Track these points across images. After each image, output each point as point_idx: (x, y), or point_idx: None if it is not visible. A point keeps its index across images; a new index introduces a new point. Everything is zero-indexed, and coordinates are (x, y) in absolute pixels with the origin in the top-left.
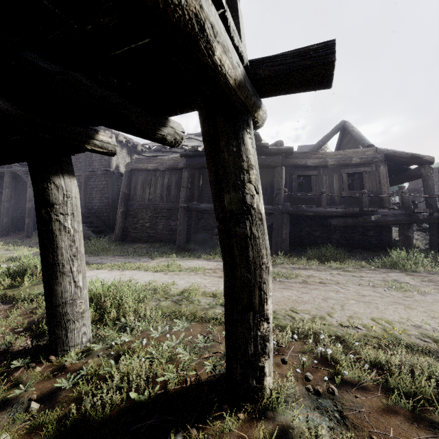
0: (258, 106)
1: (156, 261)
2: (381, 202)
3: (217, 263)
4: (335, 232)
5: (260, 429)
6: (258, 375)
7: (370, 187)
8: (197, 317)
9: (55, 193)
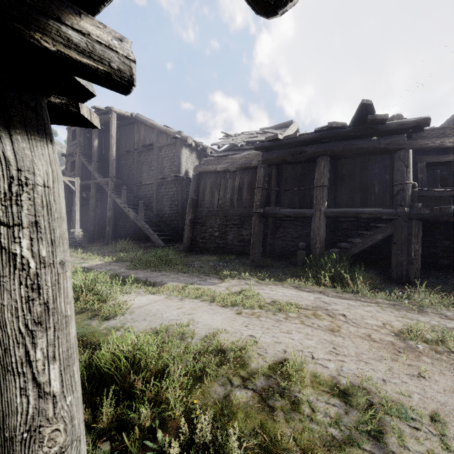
0: None
1: (225, 285)
2: None
3: (315, 296)
4: None
5: None
6: None
7: None
8: None
9: None
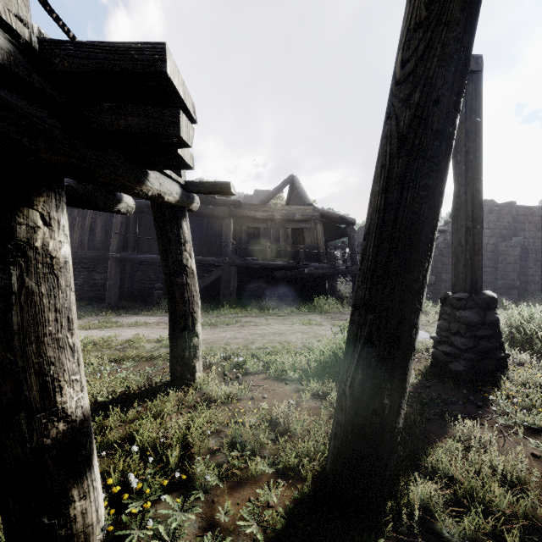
0: (191, 203)
1: (83, 321)
2: (318, 256)
3: (160, 318)
4: (281, 283)
5: (191, 390)
6: (192, 371)
7: (309, 242)
8: (143, 358)
9: None
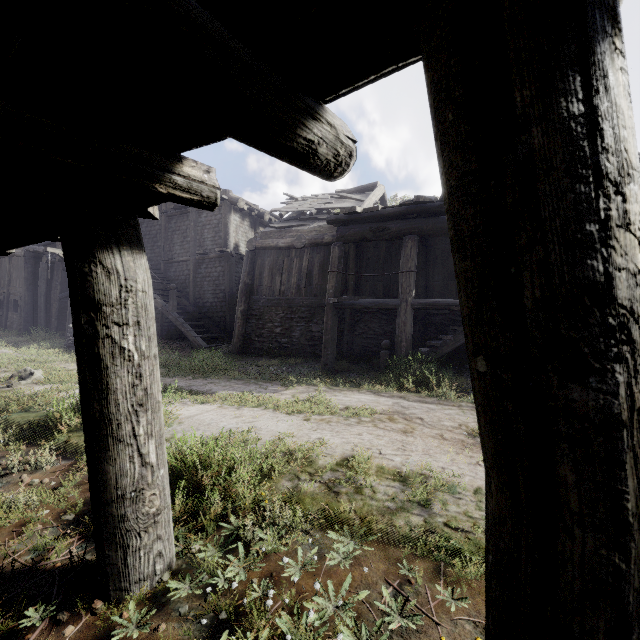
0: None
1: (290, 392)
2: None
3: (394, 401)
4: None
5: None
6: None
7: None
8: (371, 527)
9: (103, 284)
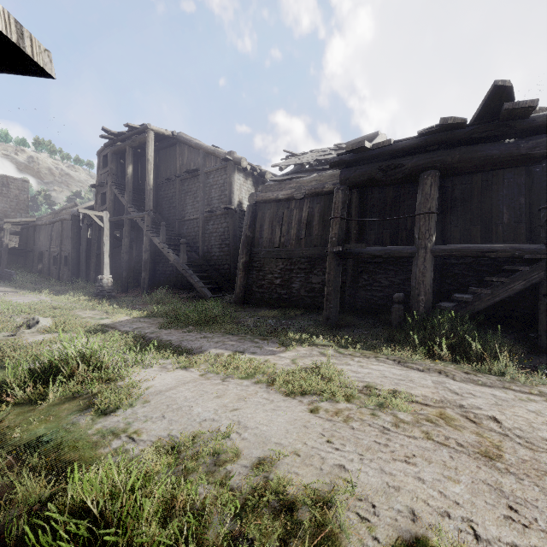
0: None
1: (290, 355)
2: None
3: (433, 379)
4: None
5: None
6: None
7: None
8: None
9: None
